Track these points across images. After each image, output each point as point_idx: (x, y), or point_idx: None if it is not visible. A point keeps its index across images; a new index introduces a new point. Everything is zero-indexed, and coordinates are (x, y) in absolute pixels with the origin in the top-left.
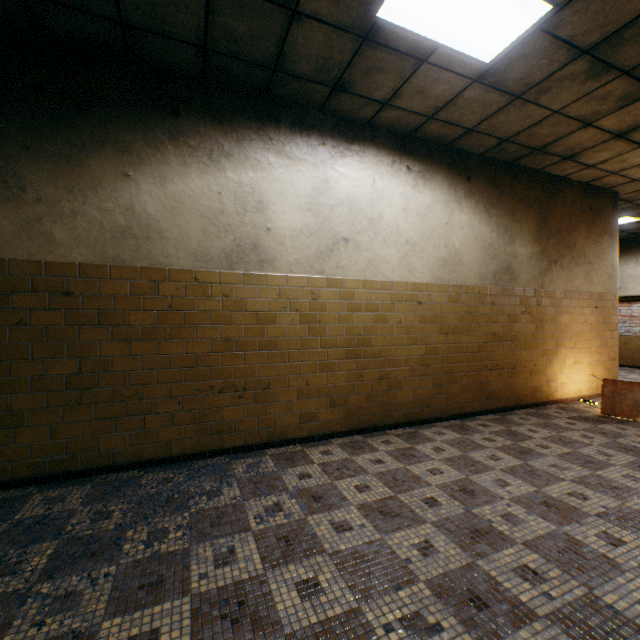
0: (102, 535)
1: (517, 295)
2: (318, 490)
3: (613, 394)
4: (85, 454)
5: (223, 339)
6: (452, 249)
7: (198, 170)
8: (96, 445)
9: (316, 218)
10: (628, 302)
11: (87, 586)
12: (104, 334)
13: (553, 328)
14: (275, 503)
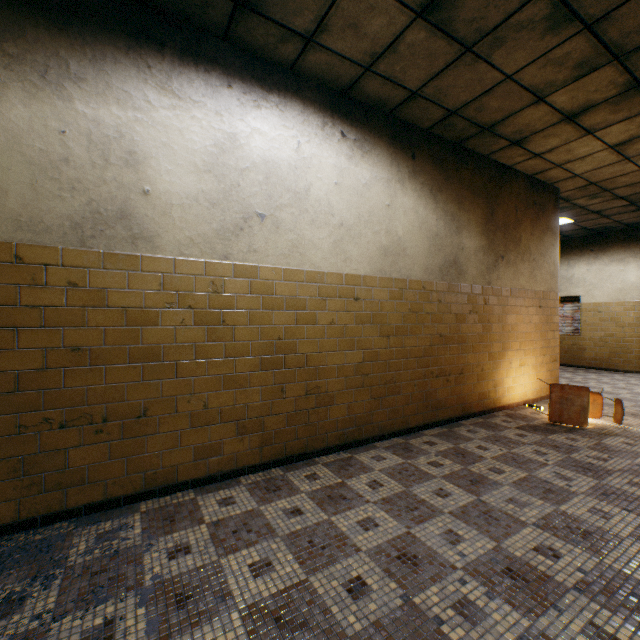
0: None
1: (465, 292)
2: (191, 580)
3: (561, 400)
4: None
5: (68, 348)
6: (395, 236)
7: (22, 92)
8: None
9: (219, 184)
10: (561, 303)
11: None
12: None
13: (500, 329)
14: (107, 621)
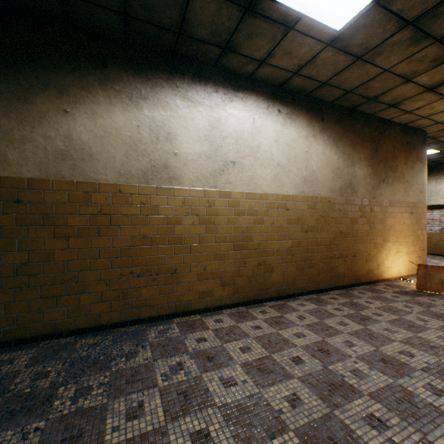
0: (38, 393)
1: (357, 204)
2: (211, 351)
3: (425, 275)
4: (32, 325)
5: (141, 236)
6: (311, 170)
7: (121, 108)
8: (41, 318)
9: (211, 146)
10: (431, 209)
11: (18, 440)
12: (47, 232)
13: (382, 228)
14: (178, 363)
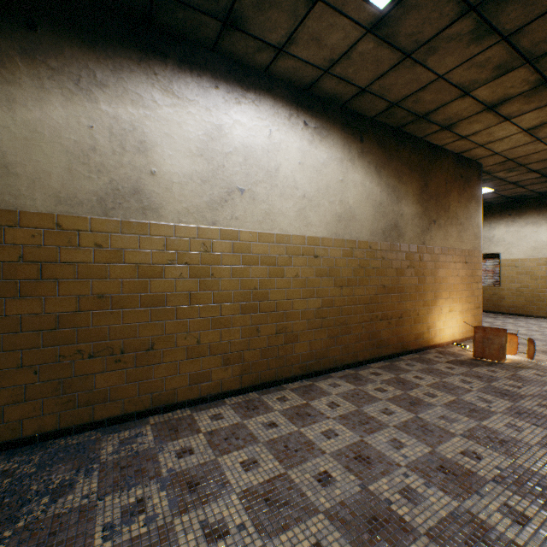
0: None
1: (403, 251)
2: (197, 472)
3: (483, 339)
4: None
5: (95, 295)
6: (346, 205)
7: (61, 97)
8: None
9: (208, 165)
10: (483, 259)
11: None
12: None
13: (433, 281)
14: (138, 499)
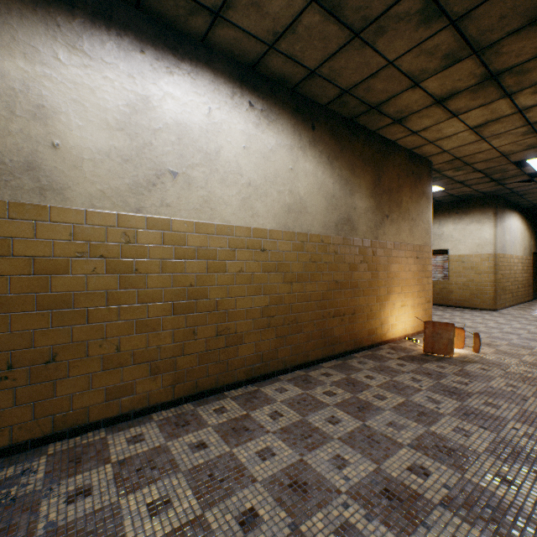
0: None
1: (356, 245)
2: (86, 525)
3: (433, 334)
4: None
5: None
6: (297, 196)
7: None
8: None
9: (132, 141)
10: (434, 254)
11: None
12: None
13: (386, 276)
14: None
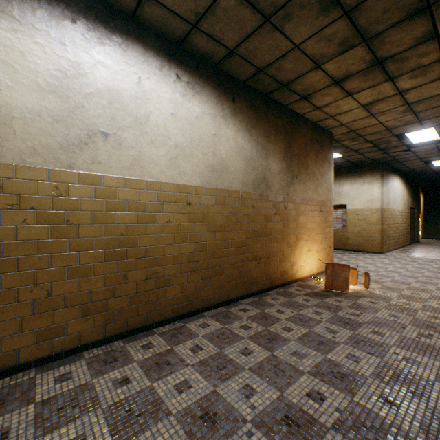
0: None
1: (271, 200)
2: None
3: (332, 274)
4: None
5: None
6: (220, 158)
7: None
8: None
9: (63, 103)
10: (335, 209)
11: None
12: None
13: (295, 226)
14: None
